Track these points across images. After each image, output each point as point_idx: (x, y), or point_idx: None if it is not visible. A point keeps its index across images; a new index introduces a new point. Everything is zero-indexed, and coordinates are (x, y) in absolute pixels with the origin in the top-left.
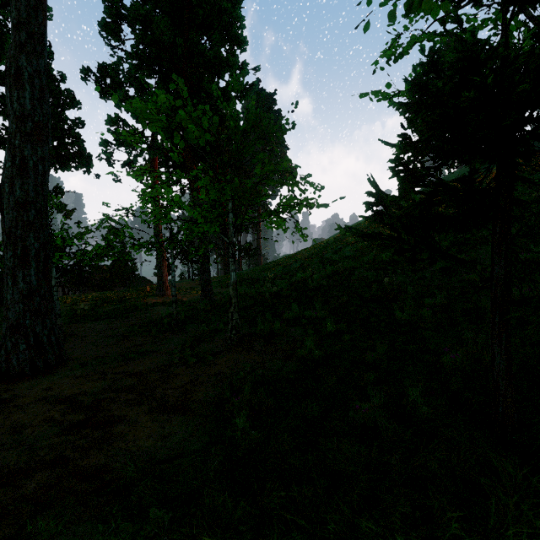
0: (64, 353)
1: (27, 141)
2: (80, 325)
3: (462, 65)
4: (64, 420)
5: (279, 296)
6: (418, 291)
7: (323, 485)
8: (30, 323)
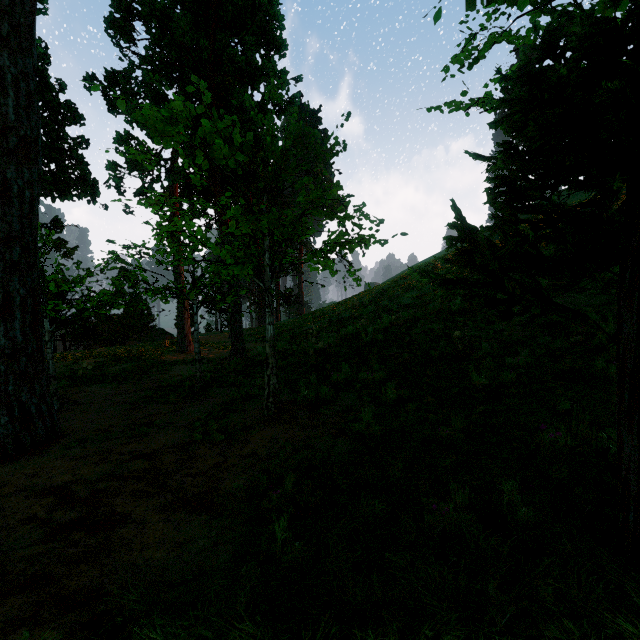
0: (58, 427)
1: (10, 160)
2: (81, 389)
3: (597, 43)
4: (50, 520)
5: (326, 353)
6: (495, 348)
7: (396, 628)
8: (14, 389)
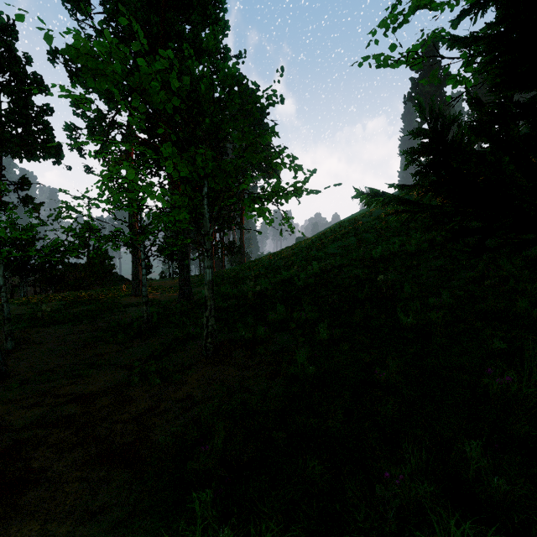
0: (3, 368)
1: None
2: (39, 329)
3: None
4: None
5: (263, 296)
6: (416, 290)
7: None
8: None
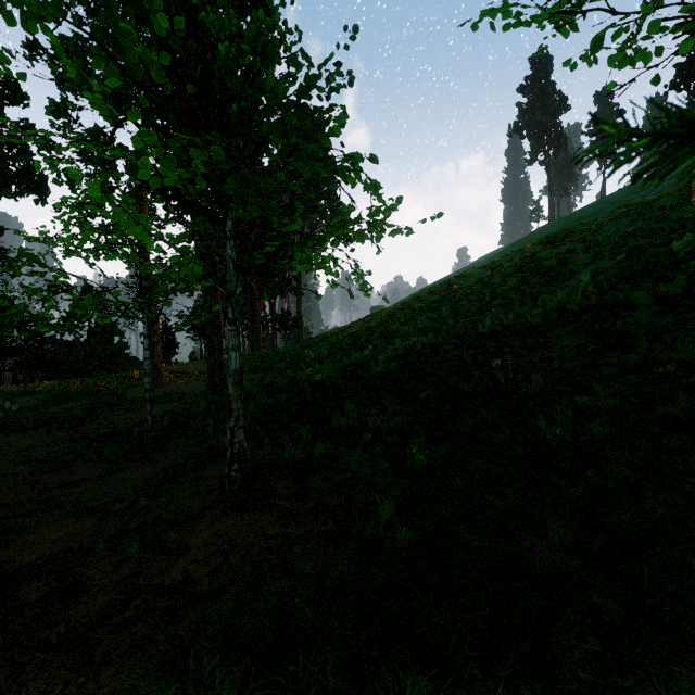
0: None
1: None
2: None
3: None
4: None
5: (325, 388)
6: (550, 382)
7: None
8: None
